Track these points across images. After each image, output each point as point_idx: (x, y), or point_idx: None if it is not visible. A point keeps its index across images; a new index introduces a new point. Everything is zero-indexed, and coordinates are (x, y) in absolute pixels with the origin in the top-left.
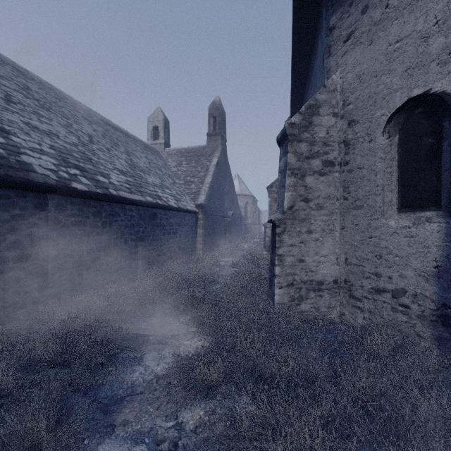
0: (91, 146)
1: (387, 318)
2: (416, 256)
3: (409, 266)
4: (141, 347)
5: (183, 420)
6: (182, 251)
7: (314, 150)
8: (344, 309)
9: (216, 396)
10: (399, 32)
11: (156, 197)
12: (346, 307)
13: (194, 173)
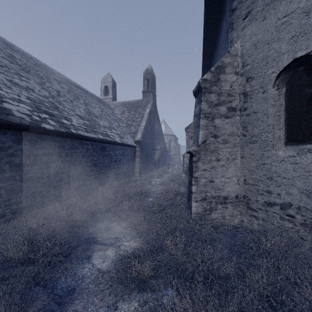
0: (59, 99)
1: (276, 225)
2: (300, 178)
3: (294, 185)
4: (92, 247)
5: (121, 311)
6: (125, 174)
7: (221, 99)
8: (243, 217)
9: (148, 290)
10: (286, 9)
11: (106, 135)
12: (245, 216)
13: (133, 118)
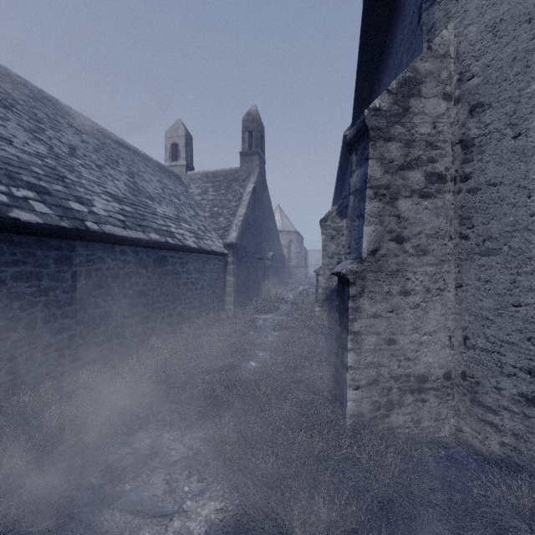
0: (71, 161)
1: None
2: None
3: None
4: (103, 518)
5: None
6: (205, 307)
7: (412, 155)
8: (462, 422)
9: None
10: None
11: (167, 234)
12: (465, 419)
13: (223, 202)
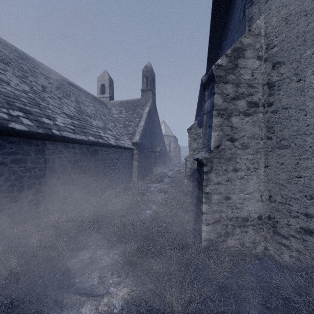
0: (43, 94)
1: None
2: None
3: None
4: (64, 297)
5: None
6: (121, 179)
7: (240, 91)
8: (268, 244)
9: None
10: None
11: (98, 137)
12: (270, 242)
13: (131, 118)
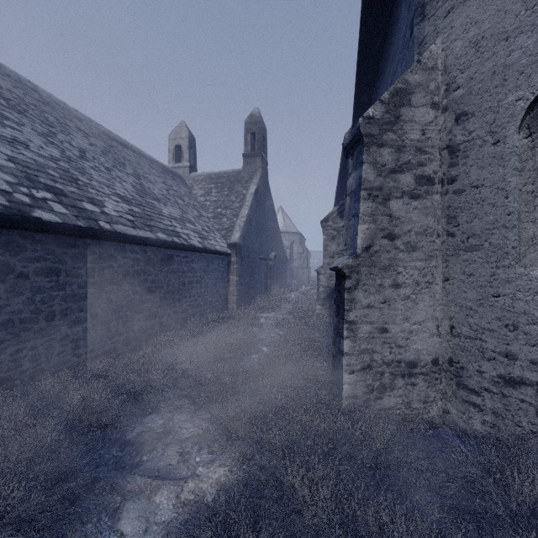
0: (82, 163)
1: (527, 428)
2: None
3: None
4: (126, 482)
5: None
6: (210, 305)
7: (403, 159)
8: (449, 404)
9: None
10: None
11: (173, 234)
12: (451, 401)
13: (226, 203)
